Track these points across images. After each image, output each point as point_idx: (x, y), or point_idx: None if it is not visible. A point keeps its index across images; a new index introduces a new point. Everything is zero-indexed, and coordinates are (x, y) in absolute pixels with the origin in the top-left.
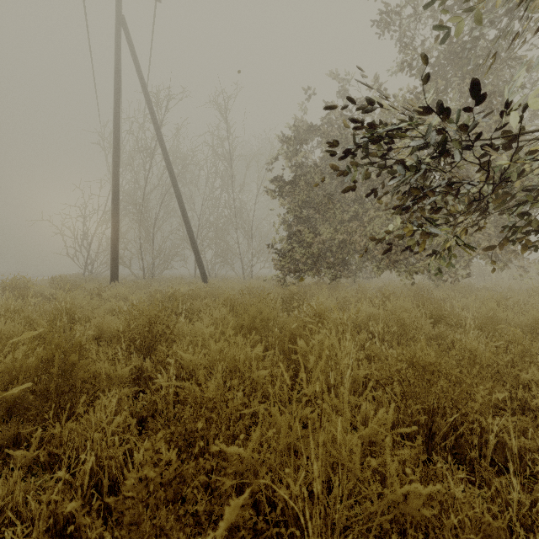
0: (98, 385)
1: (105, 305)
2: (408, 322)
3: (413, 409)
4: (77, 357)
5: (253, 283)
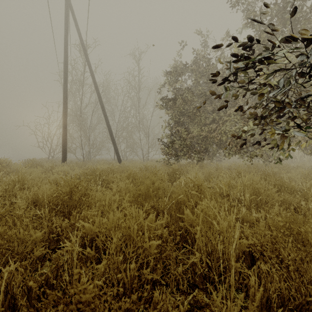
0: (12, 249)
1: (50, 177)
2: (263, 191)
3: (308, 289)
4: None
5: (148, 163)
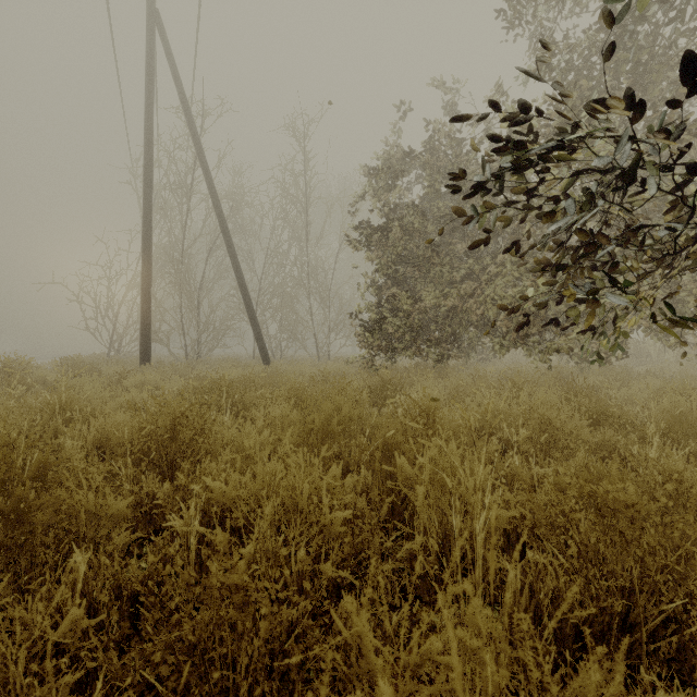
0: (75, 530)
1: (122, 397)
2: (559, 424)
3: (602, 587)
4: (27, 491)
5: (330, 366)
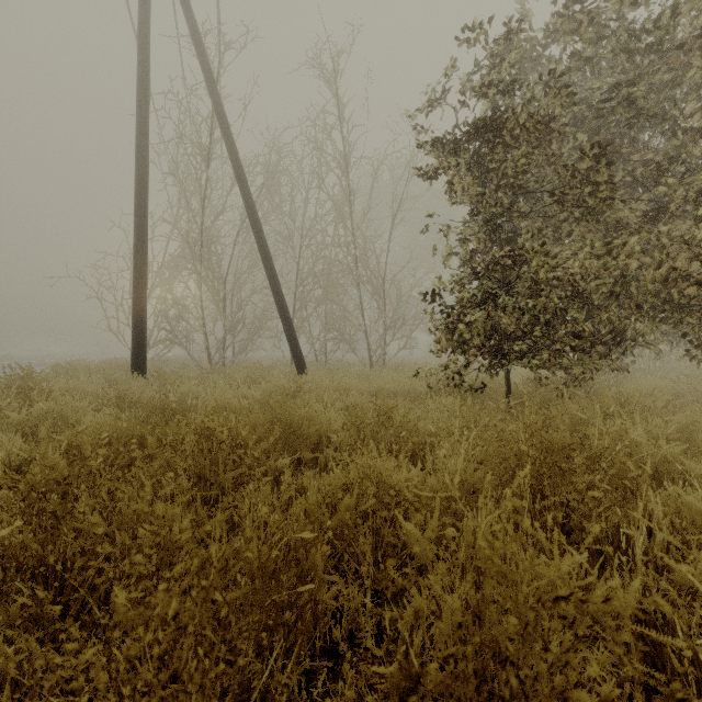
0: None
1: None
2: None
3: None
4: None
5: (387, 379)
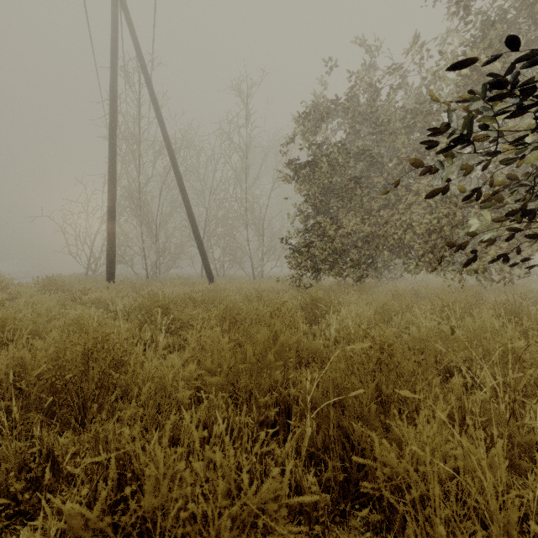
0: None
1: (70, 314)
2: (528, 356)
3: None
4: None
5: (263, 284)
